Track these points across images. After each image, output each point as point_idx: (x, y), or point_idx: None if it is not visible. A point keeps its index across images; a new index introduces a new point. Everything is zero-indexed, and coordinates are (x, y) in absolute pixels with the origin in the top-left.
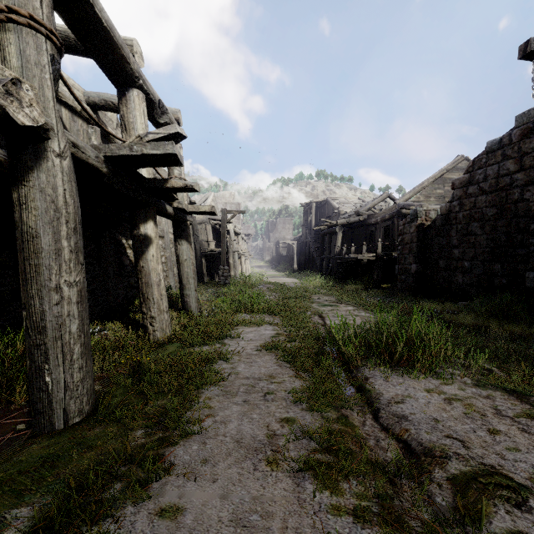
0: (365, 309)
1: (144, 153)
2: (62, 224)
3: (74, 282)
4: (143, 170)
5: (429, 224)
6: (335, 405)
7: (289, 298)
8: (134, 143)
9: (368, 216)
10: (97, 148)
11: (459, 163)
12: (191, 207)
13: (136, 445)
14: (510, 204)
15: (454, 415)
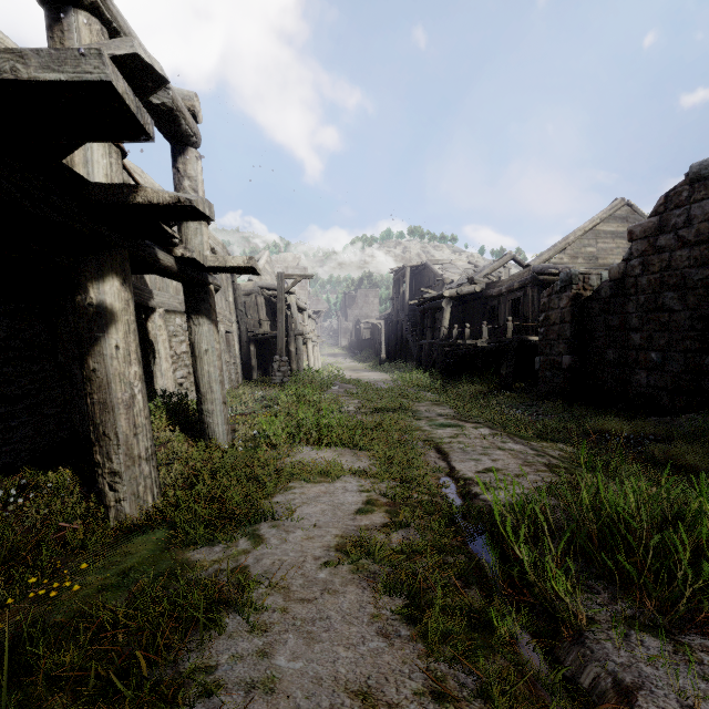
0: (511, 435)
1: (21, 76)
2: None
3: None
4: (96, 174)
5: (589, 295)
6: None
7: (381, 409)
8: None
9: (487, 285)
10: None
11: (617, 210)
12: (212, 258)
13: None
14: None
15: None
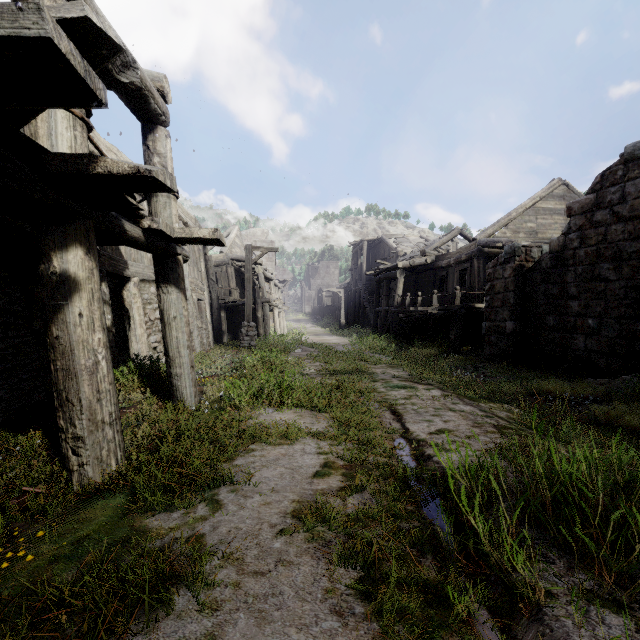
0: (461, 396)
1: None
2: None
3: None
4: (60, 146)
5: (531, 266)
6: None
7: (340, 372)
8: None
9: (437, 257)
10: None
11: (555, 189)
12: (179, 230)
13: None
14: None
15: None
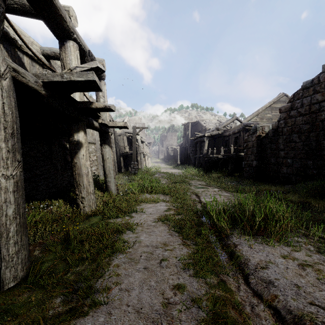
0: (226, 190)
1: (72, 79)
2: (1, 130)
3: (11, 175)
4: (76, 96)
5: (264, 135)
6: (215, 271)
7: (176, 182)
8: (64, 72)
9: (224, 131)
10: (37, 76)
11: (281, 98)
12: (111, 123)
13: (51, 316)
14: (318, 122)
15: (310, 280)
